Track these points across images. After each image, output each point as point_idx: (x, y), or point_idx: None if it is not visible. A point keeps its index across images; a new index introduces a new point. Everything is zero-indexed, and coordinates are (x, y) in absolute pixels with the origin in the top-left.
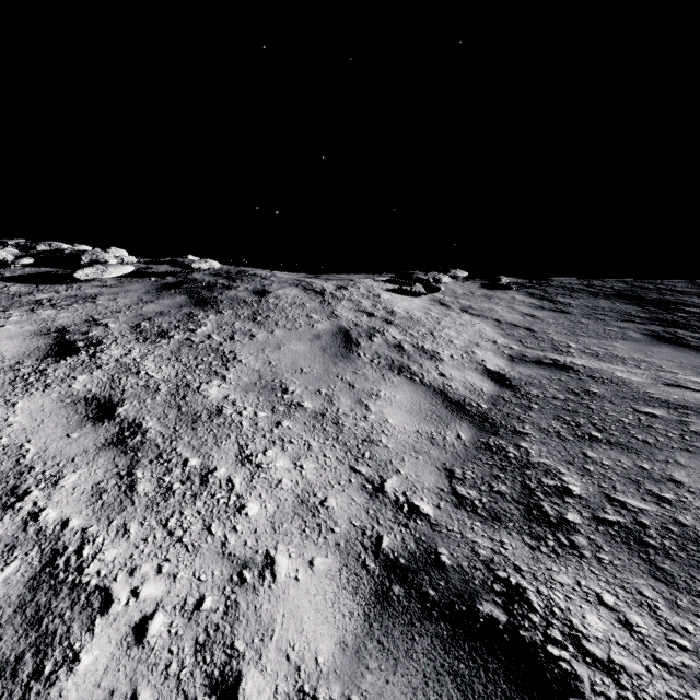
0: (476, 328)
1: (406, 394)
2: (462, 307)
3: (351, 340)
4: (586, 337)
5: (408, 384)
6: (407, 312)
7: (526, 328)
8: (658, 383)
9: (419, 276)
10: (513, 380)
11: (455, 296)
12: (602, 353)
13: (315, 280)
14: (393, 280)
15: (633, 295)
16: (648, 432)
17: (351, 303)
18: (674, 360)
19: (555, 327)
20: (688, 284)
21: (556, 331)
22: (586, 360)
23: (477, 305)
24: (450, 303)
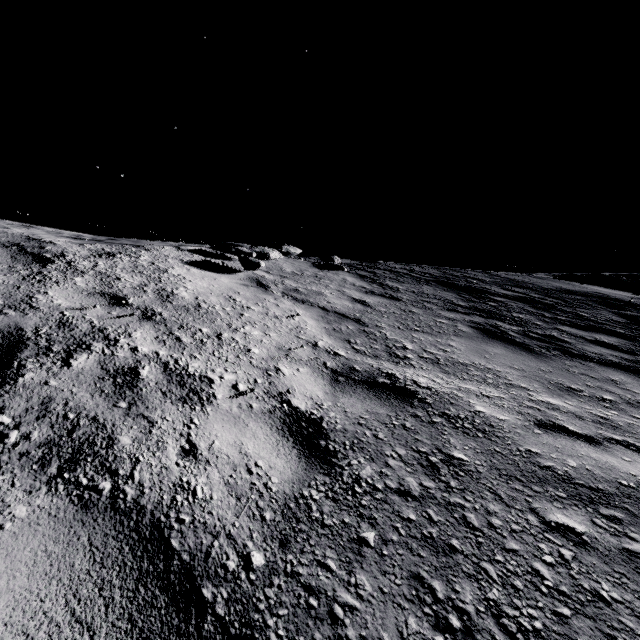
0: (294, 322)
1: (4, 591)
2: (285, 290)
3: (1, 368)
4: (421, 333)
5: (56, 523)
6: (196, 296)
7: (356, 320)
8: (532, 423)
9: (240, 248)
10: (333, 434)
11: (281, 275)
12: (442, 359)
13: (68, 241)
14: (208, 251)
15: (449, 282)
16: (610, 634)
17: (96, 280)
18: (514, 366)
19: (387, 318)
20: (485, 274)
21: (388, 325)
22: (429, 373)
23: (304, 287)
24: (271, 283)
